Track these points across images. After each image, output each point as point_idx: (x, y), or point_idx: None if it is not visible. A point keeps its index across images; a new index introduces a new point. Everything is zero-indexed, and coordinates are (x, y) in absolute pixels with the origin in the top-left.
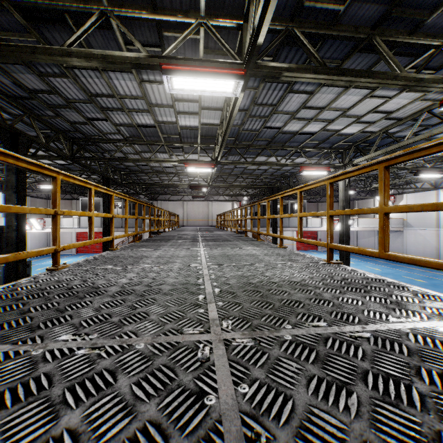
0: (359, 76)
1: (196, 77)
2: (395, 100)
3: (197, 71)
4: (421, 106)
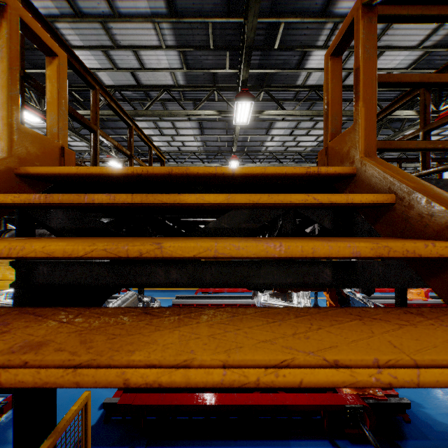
0: (85, 139)
1: (26, 112)
2: (78, 142)
3: (27, 109)
4: (86, 149)
